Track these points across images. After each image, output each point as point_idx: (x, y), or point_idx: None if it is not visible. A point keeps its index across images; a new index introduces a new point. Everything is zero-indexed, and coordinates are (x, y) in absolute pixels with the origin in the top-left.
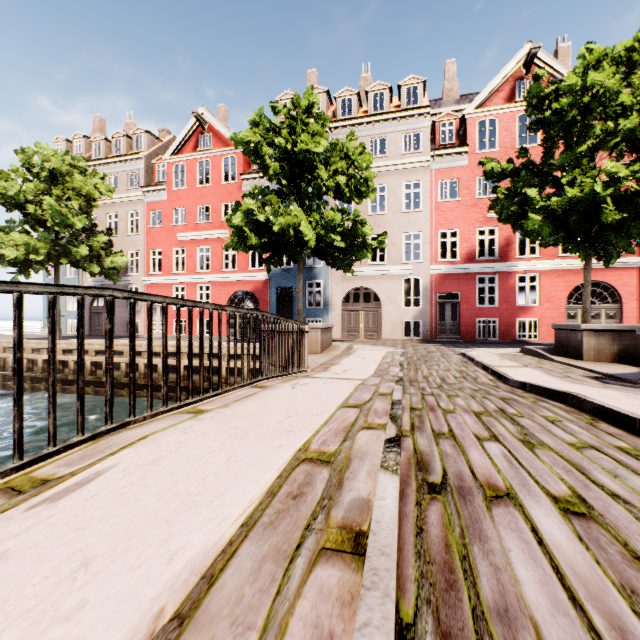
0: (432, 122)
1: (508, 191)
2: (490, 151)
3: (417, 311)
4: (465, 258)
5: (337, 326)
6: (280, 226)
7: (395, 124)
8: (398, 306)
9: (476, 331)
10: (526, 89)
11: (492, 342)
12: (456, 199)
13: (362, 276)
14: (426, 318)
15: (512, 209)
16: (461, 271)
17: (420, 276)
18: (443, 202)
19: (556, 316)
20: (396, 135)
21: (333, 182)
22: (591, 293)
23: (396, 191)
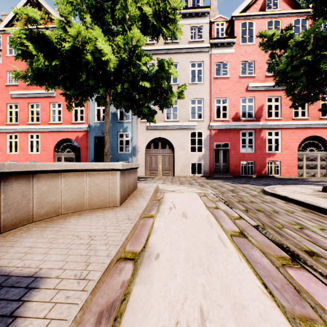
0: (209, 22)
1: (303, 40)
2: (249, 44)
3: (200, 155)
4: (233, 118)
5: (142, 166)
6: (72, 43)
7: (184, 19)
8: (186, 152)
9: (240, 169)
10: (272, 4)
11: (253, 177)
12: (227, 76)
13: (160, 129)
14: (206, 160)
15: (305, 58)
16: (230, 127)
17: (202, 130)
18: (218, 78)
19: (291, 159)
20: (185, 27)
21: (138, 9)
22: (298, 146)
23: (185, 68)
